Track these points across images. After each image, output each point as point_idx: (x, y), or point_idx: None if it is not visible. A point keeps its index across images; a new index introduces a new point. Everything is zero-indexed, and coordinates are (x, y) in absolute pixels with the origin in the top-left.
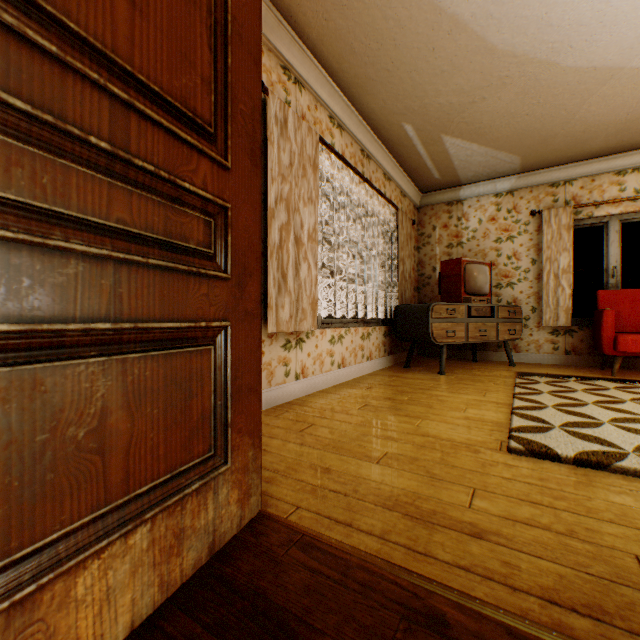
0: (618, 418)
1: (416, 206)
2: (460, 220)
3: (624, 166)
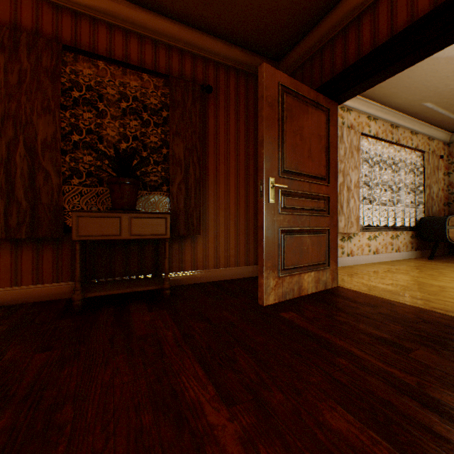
0: None
1: (445, 143)
2: None
3: None
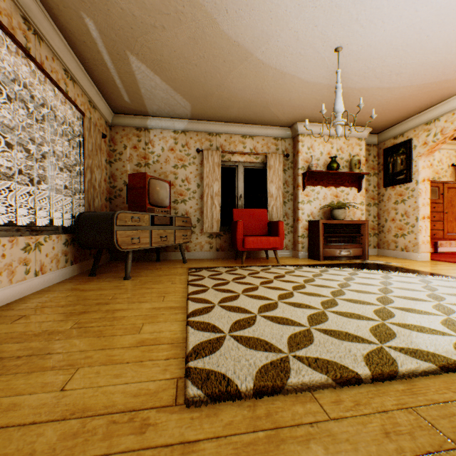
0: (261, 305)
1: (109, 123)
2: (148, 145)
3: (246, 133)
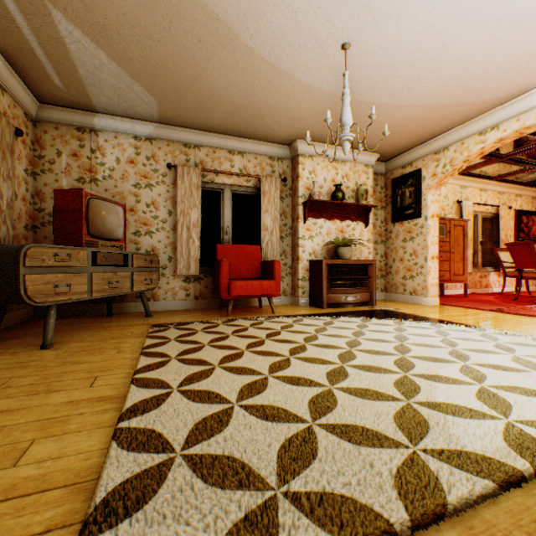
0: (244, 385)
1: (32, 116)
2: (96, 153)
3: (234, 148)
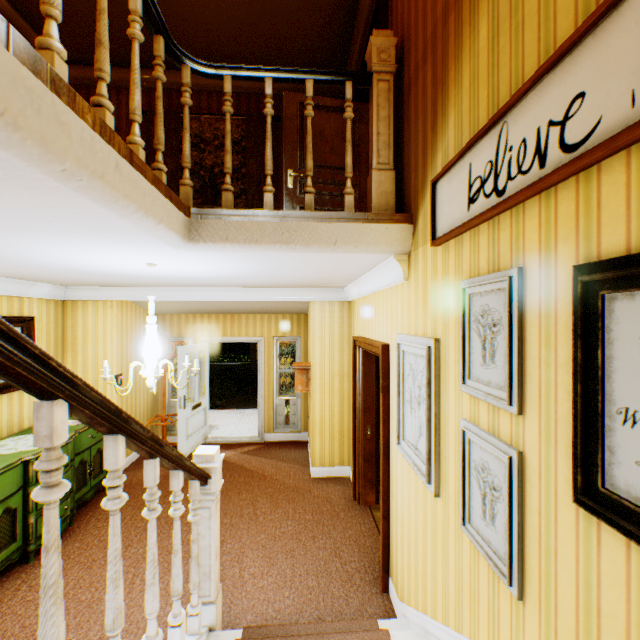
0: None
1: None
2: None
3: None
